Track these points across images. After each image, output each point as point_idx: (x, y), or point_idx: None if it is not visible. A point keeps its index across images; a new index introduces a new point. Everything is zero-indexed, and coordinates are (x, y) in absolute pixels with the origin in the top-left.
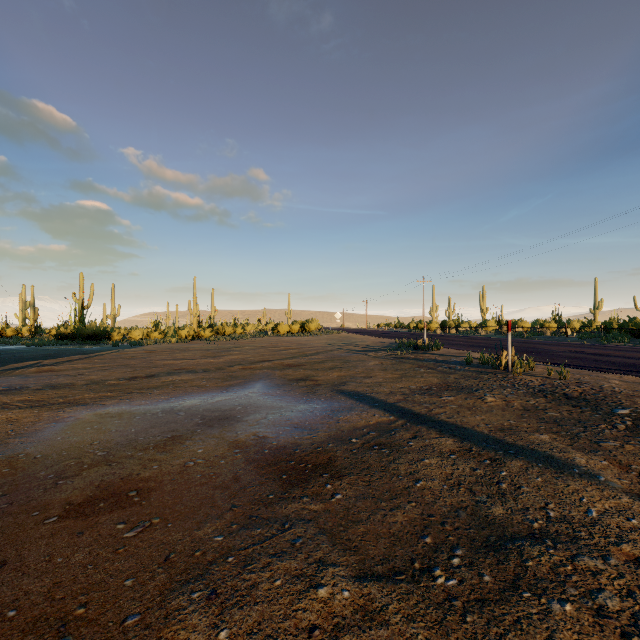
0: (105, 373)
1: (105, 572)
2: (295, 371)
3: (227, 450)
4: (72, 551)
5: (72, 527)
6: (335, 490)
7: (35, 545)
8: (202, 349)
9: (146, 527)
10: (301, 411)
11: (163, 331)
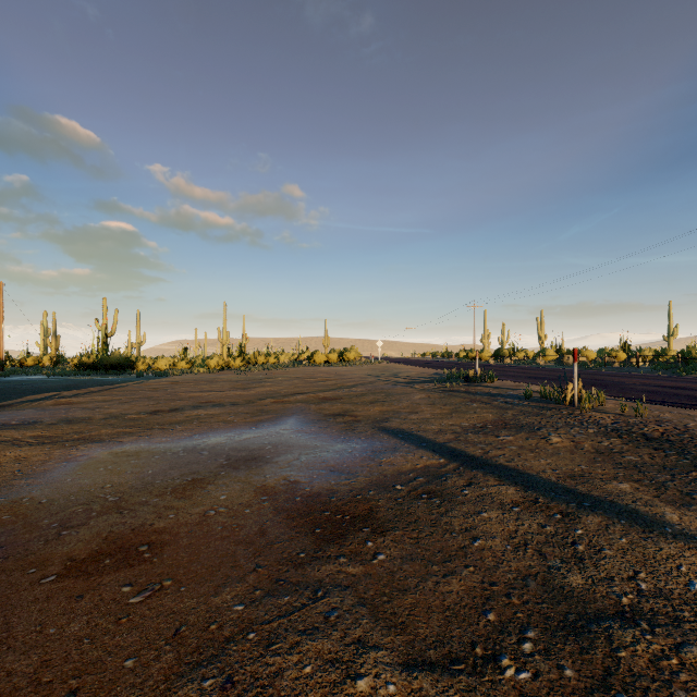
0: (126, 406)
1: (103, 648)
2: (332, 405)
3: (253, 497)
4: (68, 620)
5: (71, 589)
6: (377, 549)
7: (27, 611)
8: (231, 380)
9: (155, 591)
10: (338, 451)
11: (191, 360)
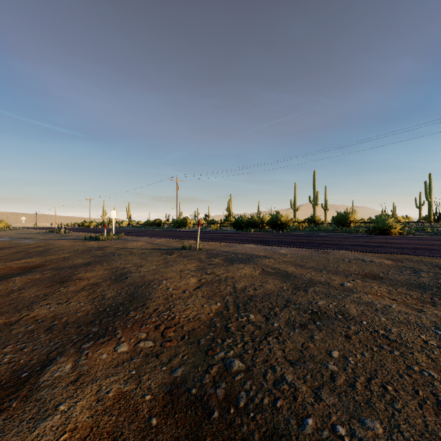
0: None
1: None
2: None
3: None
4: None
5: None
6: (2, 241)
7: None
8: None
9: None
10: None
11: None
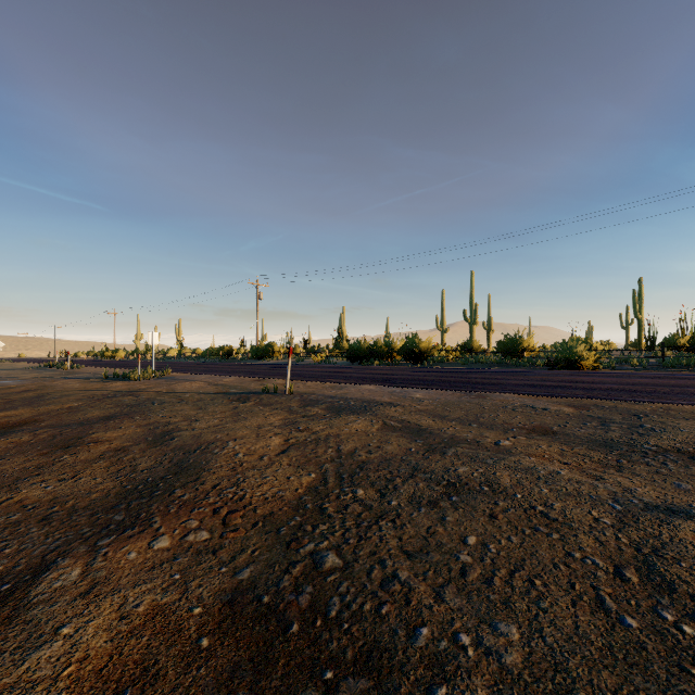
0: None
1: None
2: None
3: None
4: None
5: None
6: None
7: None
8: None
9: None
10: None
11: None
